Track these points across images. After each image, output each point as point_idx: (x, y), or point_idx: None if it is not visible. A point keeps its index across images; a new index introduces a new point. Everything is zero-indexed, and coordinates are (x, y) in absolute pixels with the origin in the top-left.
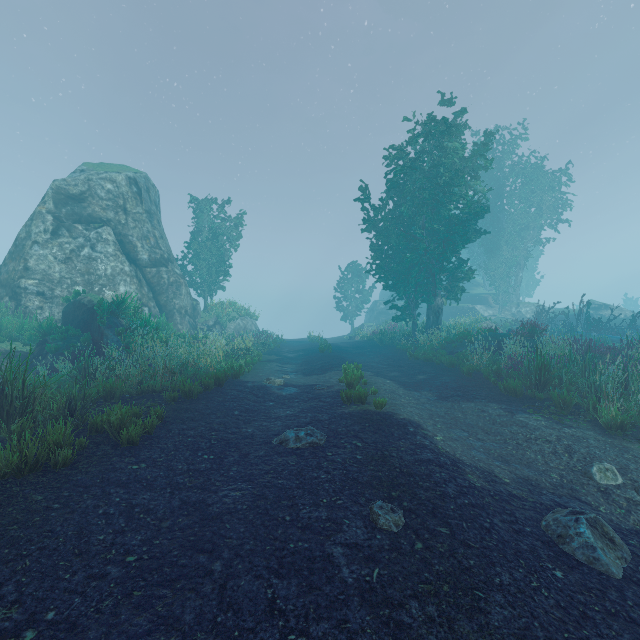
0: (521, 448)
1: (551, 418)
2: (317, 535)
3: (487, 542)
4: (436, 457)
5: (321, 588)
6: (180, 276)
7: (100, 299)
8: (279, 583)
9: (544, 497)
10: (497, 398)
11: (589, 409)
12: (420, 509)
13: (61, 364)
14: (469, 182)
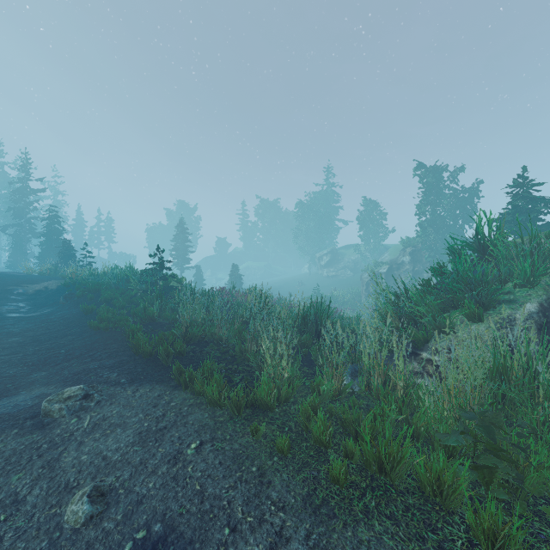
0: None
1: None
2: None
3: None
4: None
5: None
6: None
7: None
8: None
9: None
10: None
11: None
12: None
13: None
14: None
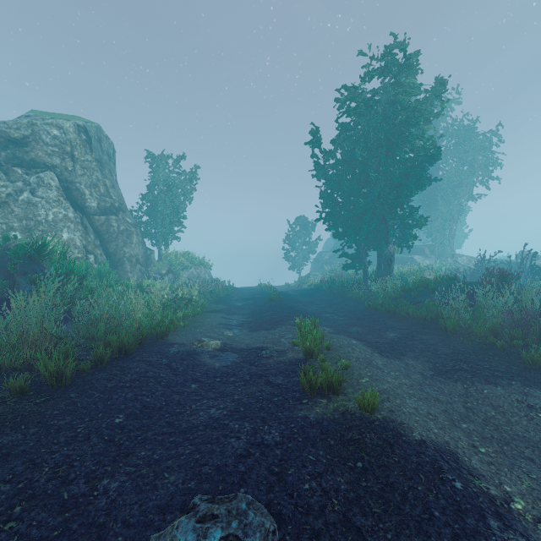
0: None
1: None
2: None
3: None
4: None
5: None
6: (131, 225)
7: (25, 243)
8: None
9: None
10: (531, 377)
11: None
12: None
13: None
14: (423, 126)
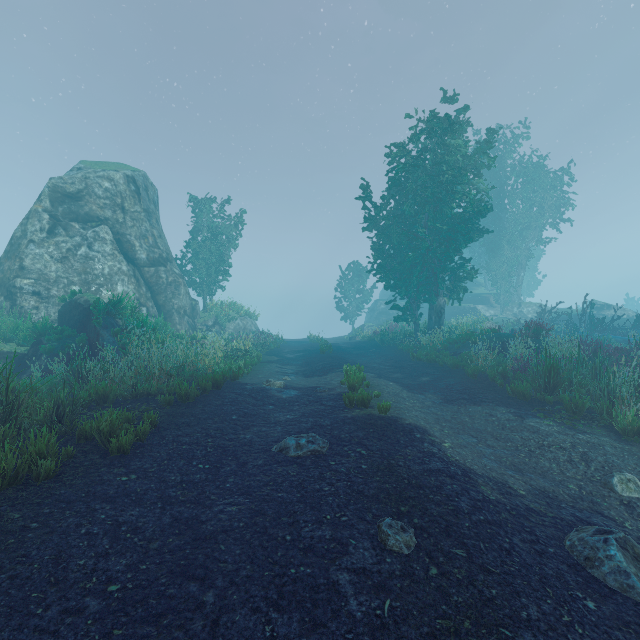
0: (534, 456)
1: (563, 423)
2: (321, 558)
3: (508, 566)
4: (446, 466)
5: (326, 624)
6: (179, 276)
7: (96, 299)
8: (279, 618)
9: (564, 511)
10: (505, 401)
11: (602, 413)
12: (432, 527)
13: (55, 365)
14: (472, 180)
